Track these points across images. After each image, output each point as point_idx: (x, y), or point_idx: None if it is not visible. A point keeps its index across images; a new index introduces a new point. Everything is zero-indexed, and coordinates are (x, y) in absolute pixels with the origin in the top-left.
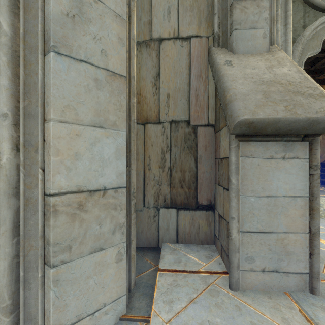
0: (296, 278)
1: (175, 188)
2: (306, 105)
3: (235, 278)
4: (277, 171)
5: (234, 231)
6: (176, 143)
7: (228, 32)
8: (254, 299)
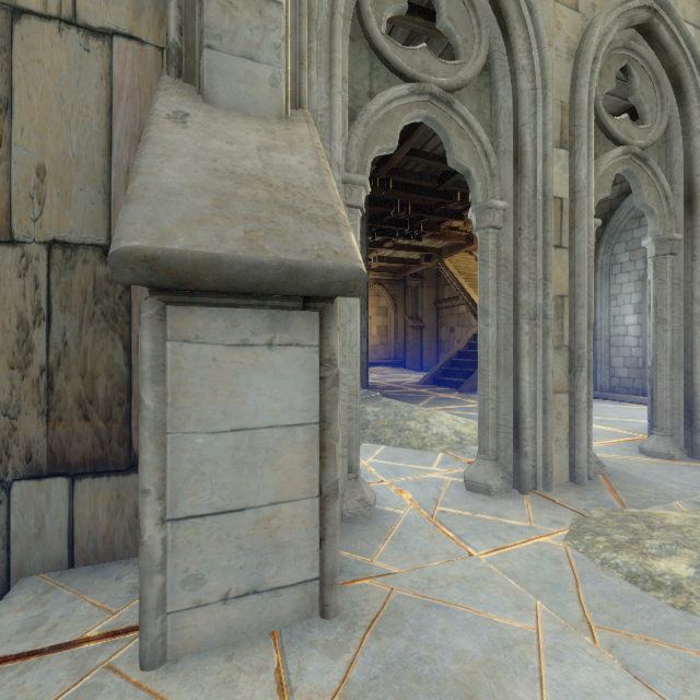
0: (296, 595)
1: (66, 422)
2: (291, 236)
3: (152, 637)
4: (257, 373)
5: (150, 524)
6: (68, 303)
7: (197, 49)
8: (188, 676)
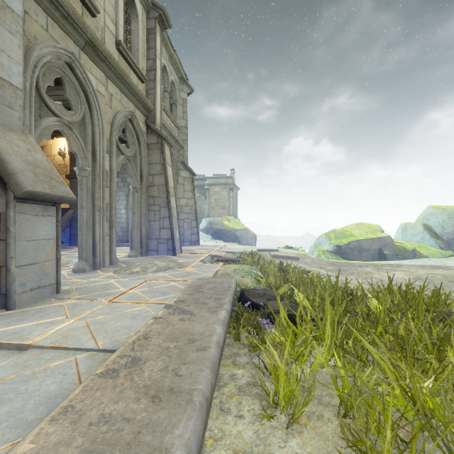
0: (50, 288)
1: None
2: (58, 188)
3: (14, 300)
4: (40, 223)
5: (14, 267)
6: None
7: None
8: (29, 306)
